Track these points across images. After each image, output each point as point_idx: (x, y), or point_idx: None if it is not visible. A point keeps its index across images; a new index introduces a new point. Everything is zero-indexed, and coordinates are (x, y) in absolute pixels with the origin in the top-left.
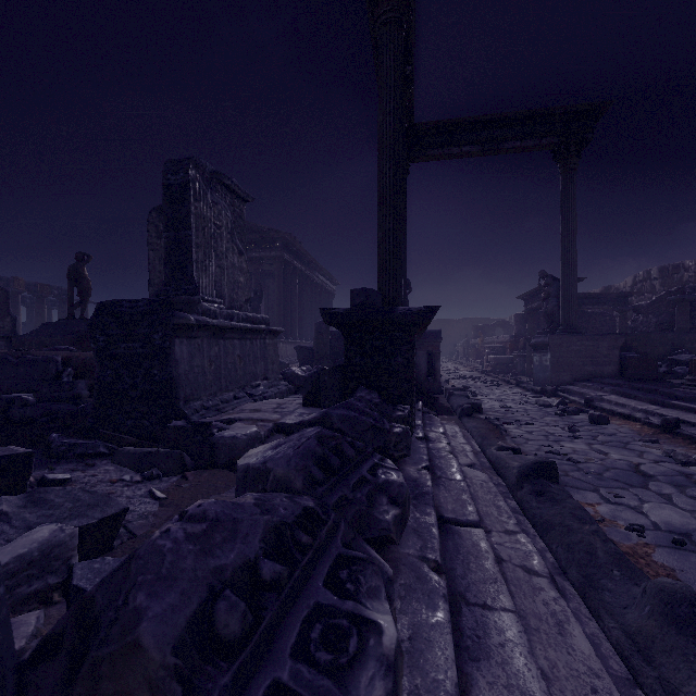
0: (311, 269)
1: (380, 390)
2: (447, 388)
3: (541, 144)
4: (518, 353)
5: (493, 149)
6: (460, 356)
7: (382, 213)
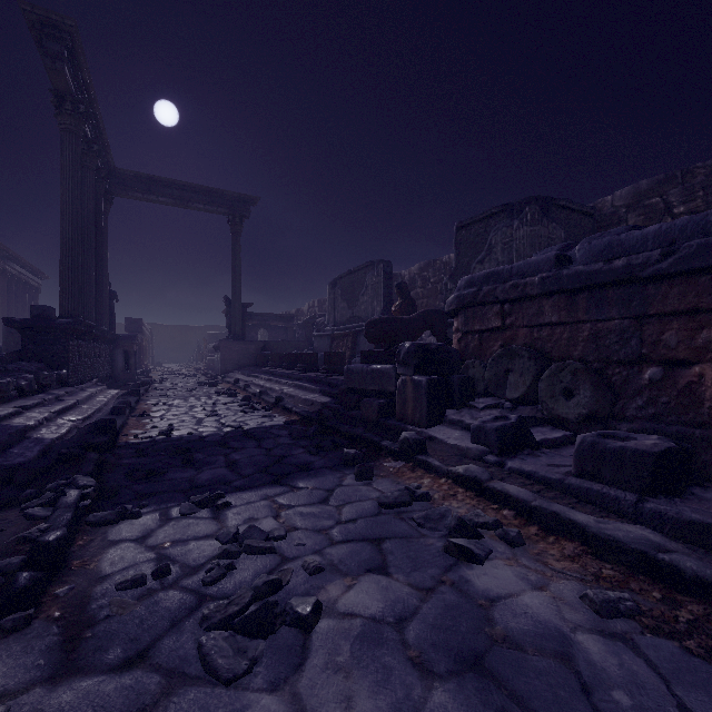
0: (2, 257)
1: (47, 363)
2: (139, 377)
3: (218, 211)
4: None
5: (184, 205)
6: (195, 360)
7: (63, 254)
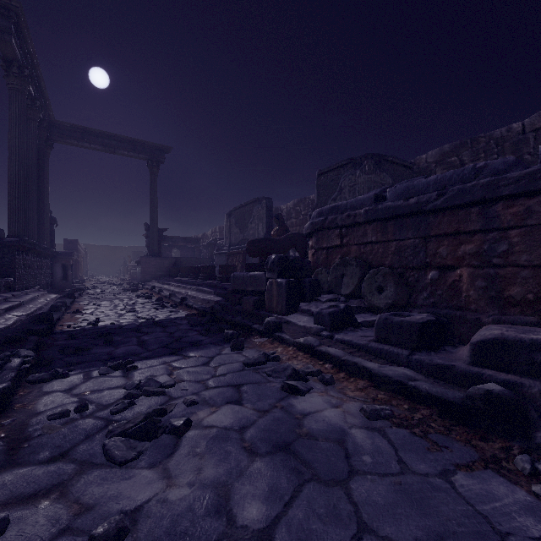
0: None
1: None
2: (75, 285)
3: (139, 156)
4: None
5: (111, 151)
6: (122, 273)
7: (11, 187)
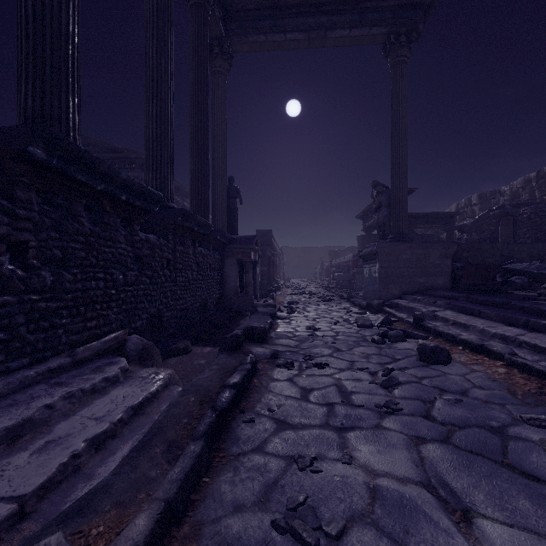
0: (181, 195)
1: None
2: (257, 304)
3: (370, 33)
4: (357, 270)
5: (320, 37)
6: (317, 276)
7: None
